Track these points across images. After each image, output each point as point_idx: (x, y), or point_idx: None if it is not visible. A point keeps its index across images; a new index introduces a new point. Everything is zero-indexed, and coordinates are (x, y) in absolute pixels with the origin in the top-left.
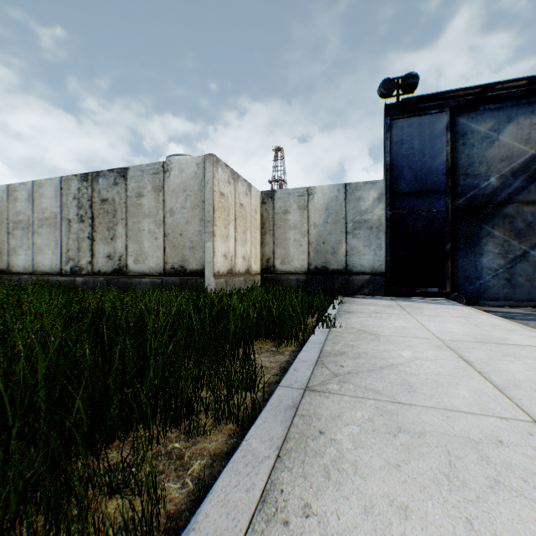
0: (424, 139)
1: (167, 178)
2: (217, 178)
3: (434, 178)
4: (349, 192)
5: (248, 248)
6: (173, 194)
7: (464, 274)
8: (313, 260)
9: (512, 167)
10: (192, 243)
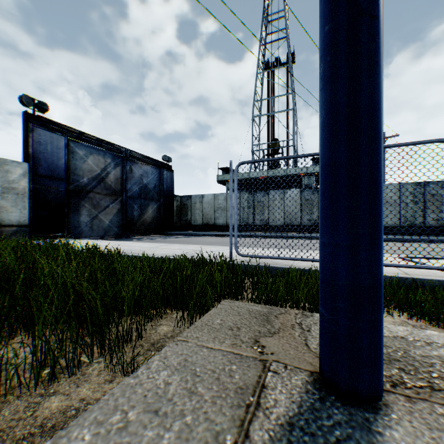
0: (54, 147)
1: None
2: None
3: (60, 171)
4: None
5: None
6: None
7: (74, 225)
8: None
9: (93, 176)
10: None
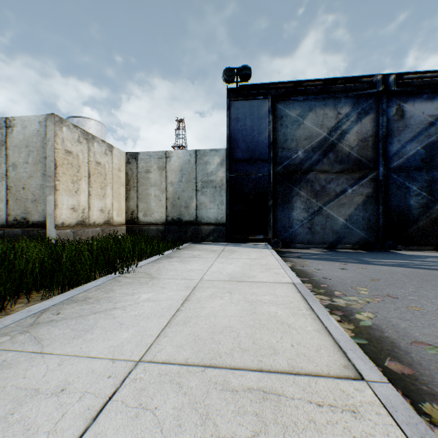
0: (254, 118)
1: (10, 134)
2: (61, 137)
3: (261, 150)
4: (199, 157)
5: (108, 202)
6: (17, 149)
7: (282, 224)
8: (170, 212)
9: (313, 144)
10: (35, 196)
